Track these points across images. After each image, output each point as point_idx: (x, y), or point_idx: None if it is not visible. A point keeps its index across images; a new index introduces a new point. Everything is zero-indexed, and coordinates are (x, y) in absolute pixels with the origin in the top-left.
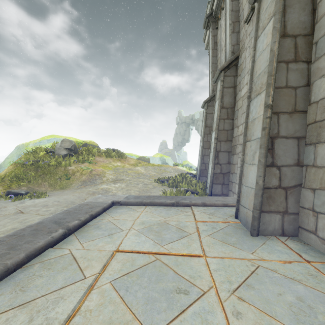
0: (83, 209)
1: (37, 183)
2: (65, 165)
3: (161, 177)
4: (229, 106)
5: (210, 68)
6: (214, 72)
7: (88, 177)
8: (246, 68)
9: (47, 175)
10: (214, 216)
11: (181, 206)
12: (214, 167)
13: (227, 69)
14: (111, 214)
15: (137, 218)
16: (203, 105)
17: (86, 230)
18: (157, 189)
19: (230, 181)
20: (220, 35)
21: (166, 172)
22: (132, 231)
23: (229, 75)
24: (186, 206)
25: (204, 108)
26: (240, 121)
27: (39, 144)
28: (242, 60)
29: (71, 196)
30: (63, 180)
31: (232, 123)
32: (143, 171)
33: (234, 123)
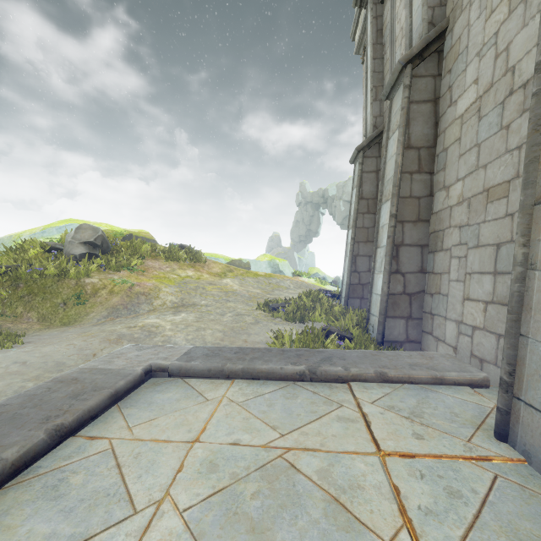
0: (48, 401)
1: (13, 313)
2: (77, 276)
3: (270, 300)
4: (422, 144)
5: (368, 84)
6: (377, 90)
7: (123, 300)
8: (470, 48)
9: (37, 296)
10: (428, 427)
11: (321, 381)
12: (389, 280)
13: (418, 60)
14: (133, 411)
15: (199, 435)
16: (355, 157)
17: (0, 511)
18: (262, 326)
19: (426, 312)
20: (391, 12)
21: (280, 289)
22: (162, 521)
23: (422, 75)
24: (336, 381)
25: (357, 162)
26: (456, 172)
27: (42, 236)
28: (458, 34)
29: (63, 347)
30: (70, 305)
31: (429, 181)
32: (236, 287)
33: (434, 181)
